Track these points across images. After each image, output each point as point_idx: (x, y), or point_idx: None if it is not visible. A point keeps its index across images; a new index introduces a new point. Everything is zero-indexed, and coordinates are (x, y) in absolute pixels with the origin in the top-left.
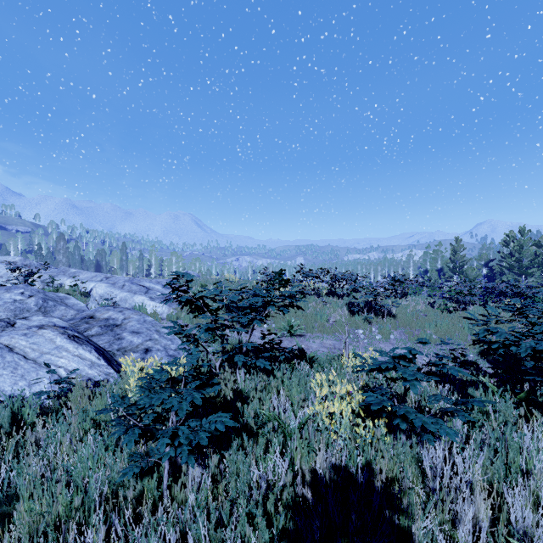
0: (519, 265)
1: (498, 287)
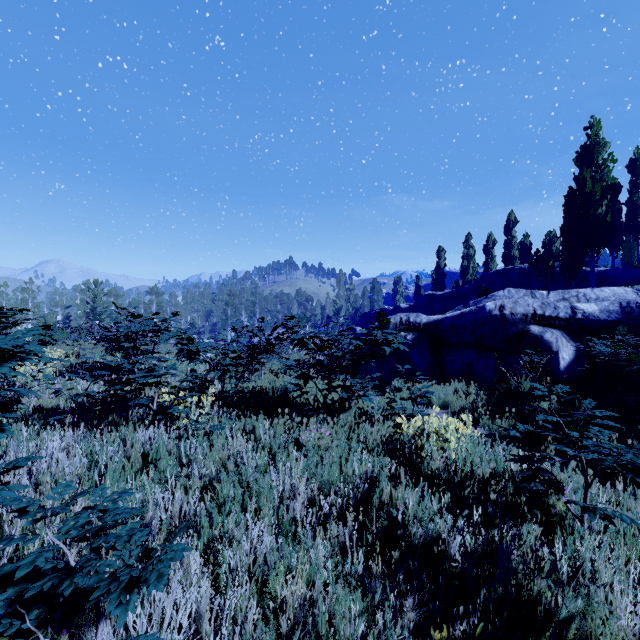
0: (95, 312)
1: (85, 327)
